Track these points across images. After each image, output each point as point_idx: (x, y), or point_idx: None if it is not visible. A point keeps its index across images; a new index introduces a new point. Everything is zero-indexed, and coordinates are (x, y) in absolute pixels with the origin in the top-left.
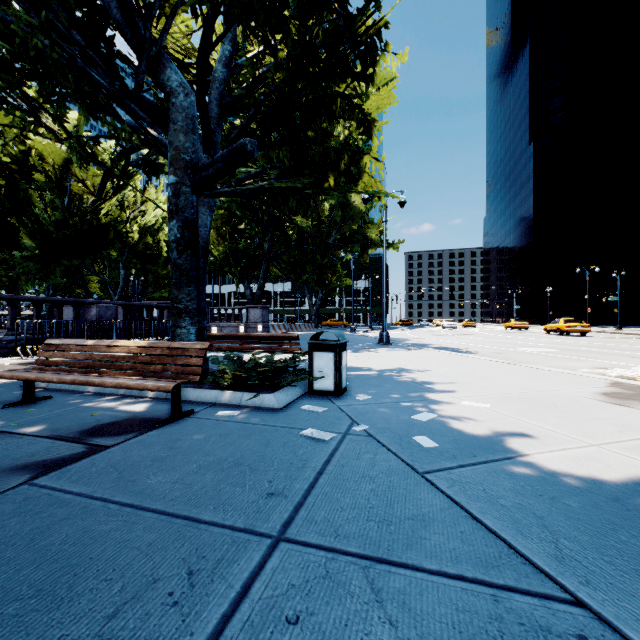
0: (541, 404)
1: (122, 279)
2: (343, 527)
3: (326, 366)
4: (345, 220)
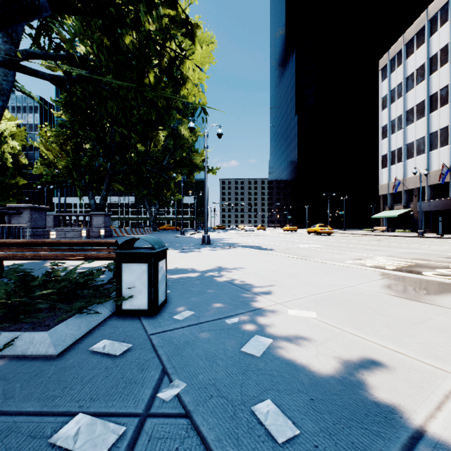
0: (356, 306)
1: None
2: None
3: (138, 280)
4: (176, 148)
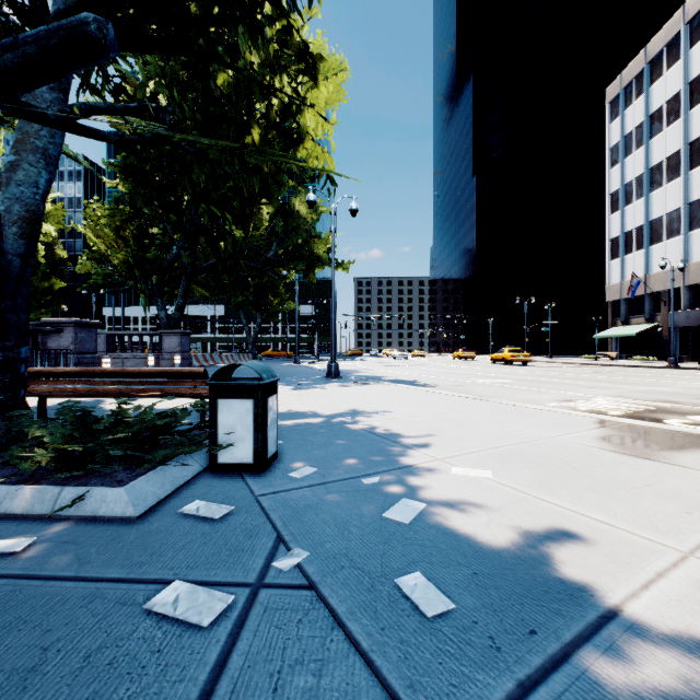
0: (553, 464)
1: None
2: None
3: (240, 423)
4: (288, 231)
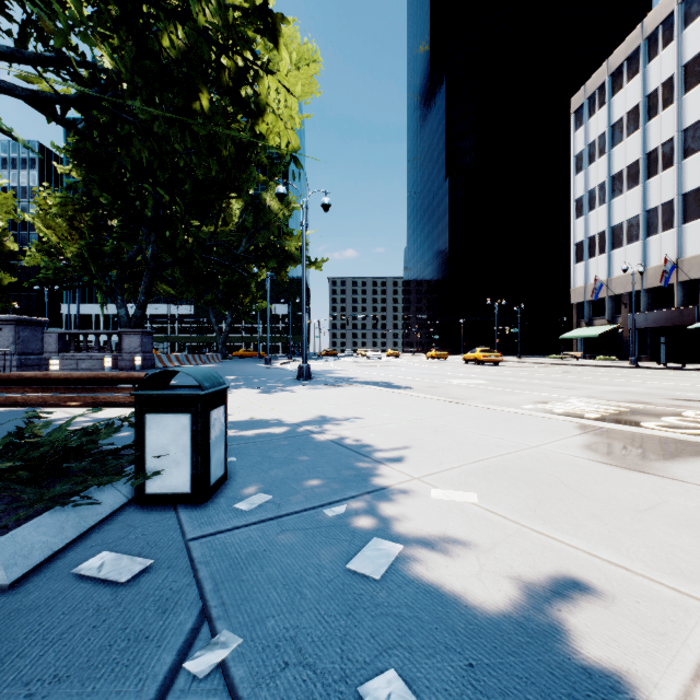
0: (543, 481)
1: None
2: None
3: (174, 443)
4: (258, 227)
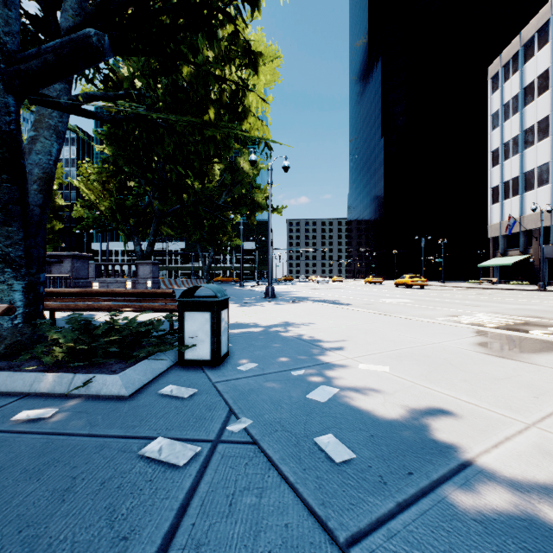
0: (436, 362)
1: None
2: None
3: (201, 329)
4: (234, 184)
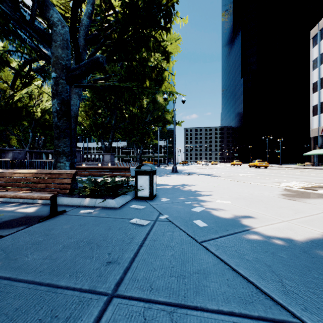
0: (255, 200)
1: (30, 138)
2: (155, 282)
3: (145, 183)
4: (154, 109)
